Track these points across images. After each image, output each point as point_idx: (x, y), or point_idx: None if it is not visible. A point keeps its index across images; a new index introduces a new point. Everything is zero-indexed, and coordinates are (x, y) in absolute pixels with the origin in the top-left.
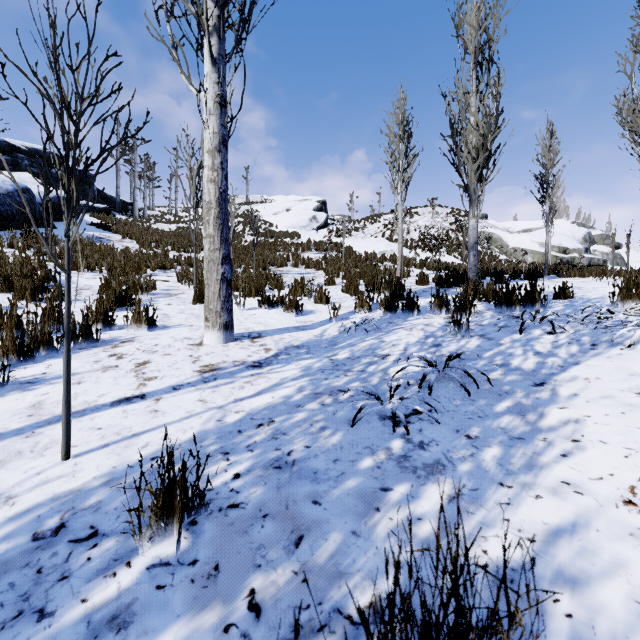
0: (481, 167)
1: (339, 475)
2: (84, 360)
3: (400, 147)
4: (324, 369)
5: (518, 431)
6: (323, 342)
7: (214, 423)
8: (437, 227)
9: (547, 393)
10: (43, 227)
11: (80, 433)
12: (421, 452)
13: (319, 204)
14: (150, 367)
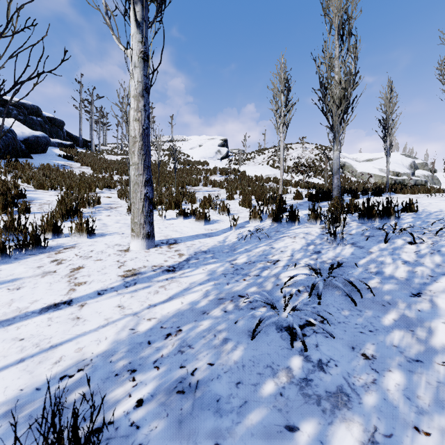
0: (343, 112)
1: (242, 405)
2: (29, 265)
3: (282, 98)
4: (226, 273)
5: (413, 351)
6: (225, 247)
7: (127, 332)
8: (306, 157)
9: (427, 305)
10: (23, 157)
11: (2, 345)
12: (321, 375)
13: (222, 141)
14: (82, 272)
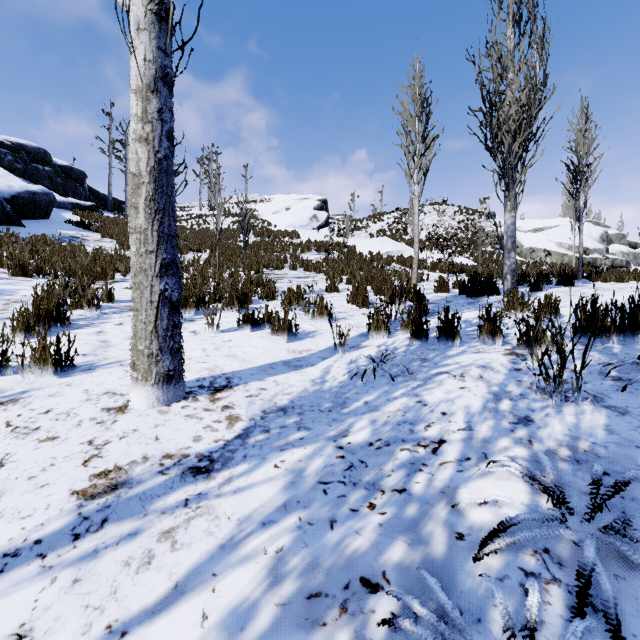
0: (522, 147)
1: None
2: None
3: (416, 128)
4: (327, 481)
5: None
6: (325, 397)
7: None
8: (444, 226)
9: None
10: (7, 225)
11: None
12: None
13: (320, 203)
14: None
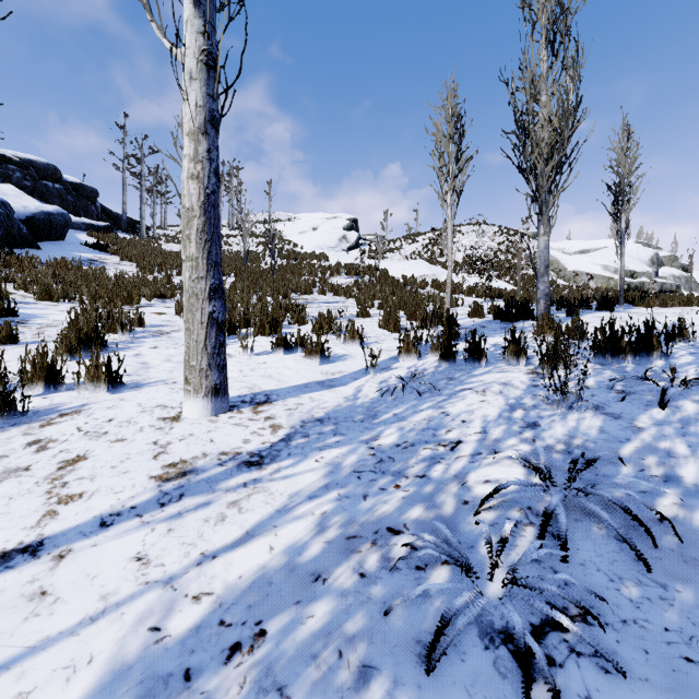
0: (555, 171)
1: None
2: None
3: (450, 149)
4: (361, 471)
5: None
6: (358, 410)
7: (142, 640)
8: (483, 248)
9: None
10: (24, 247)
11: None
12: None
13: (350, 222)
14: (81, 470)
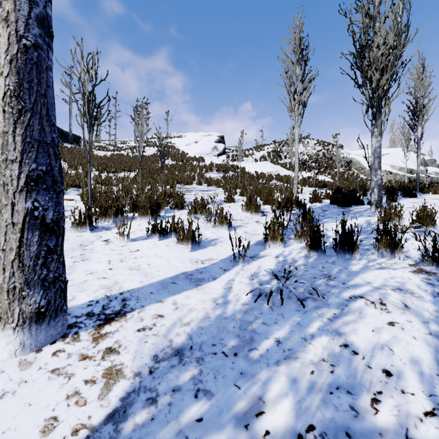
0: (388, 83)
1: None
2: None
3: (297, 72)
4: None
5: None
6: (228, 328)
7: None
8: (308, 154)
9: None
10: None
11: None
12: None
13: (219, 138)
14: None
